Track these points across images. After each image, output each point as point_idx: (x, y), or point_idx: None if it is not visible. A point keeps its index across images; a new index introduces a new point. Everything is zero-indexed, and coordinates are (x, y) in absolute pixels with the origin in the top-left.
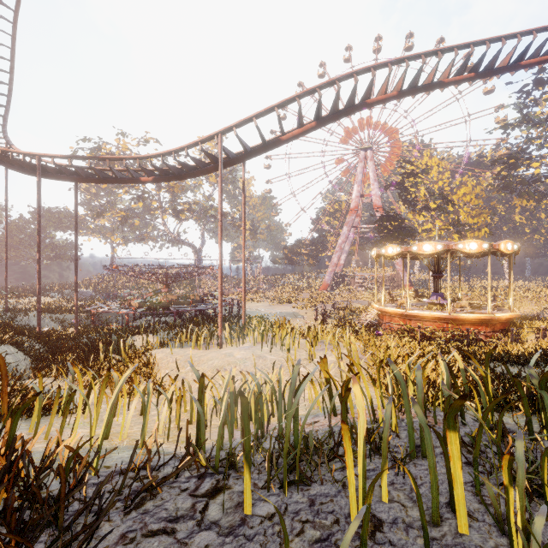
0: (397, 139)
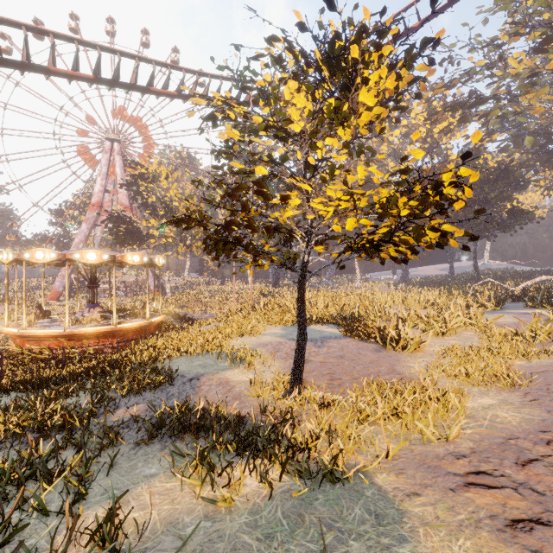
0: (150, 140)
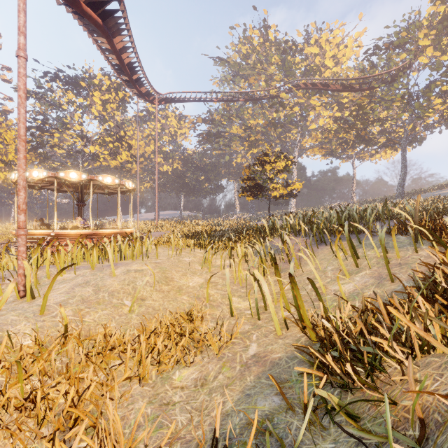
0: None
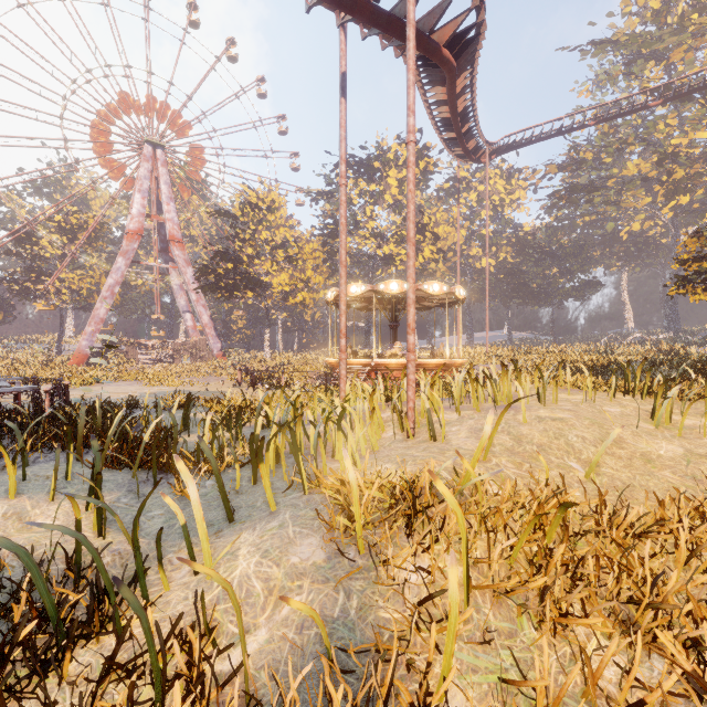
0: (196, 153)
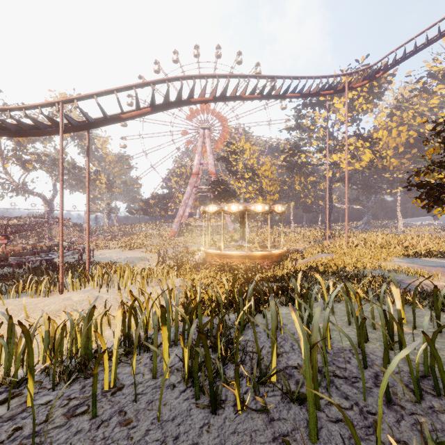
0: (226, 124)
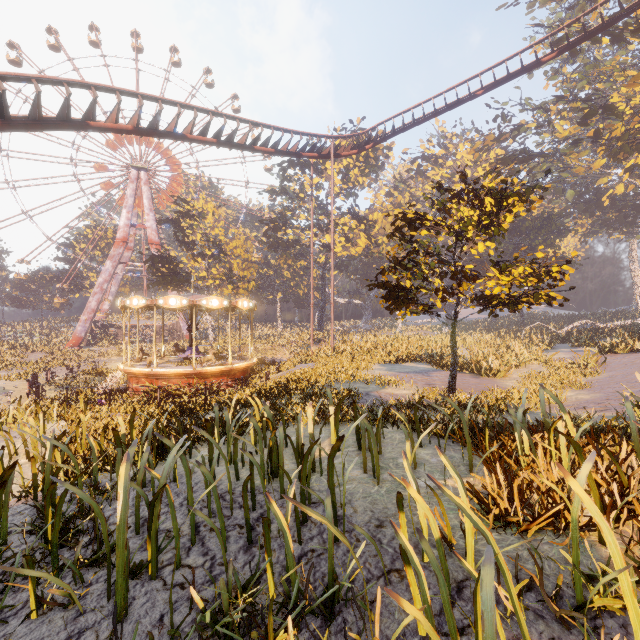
0: (179, 169)
